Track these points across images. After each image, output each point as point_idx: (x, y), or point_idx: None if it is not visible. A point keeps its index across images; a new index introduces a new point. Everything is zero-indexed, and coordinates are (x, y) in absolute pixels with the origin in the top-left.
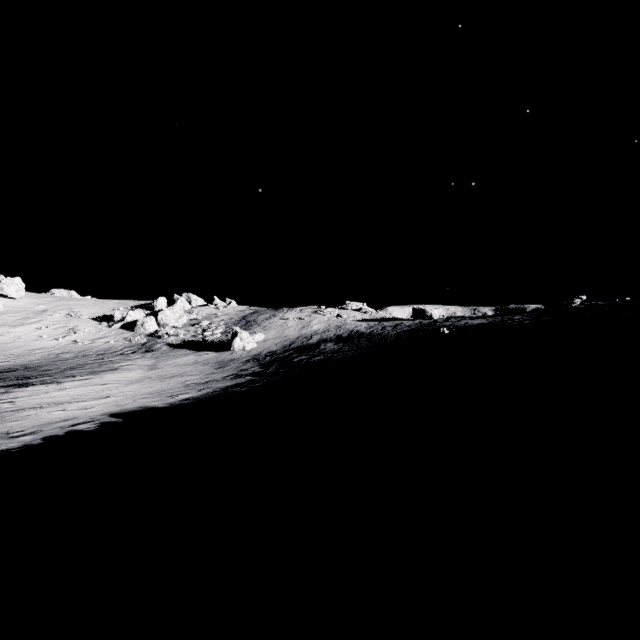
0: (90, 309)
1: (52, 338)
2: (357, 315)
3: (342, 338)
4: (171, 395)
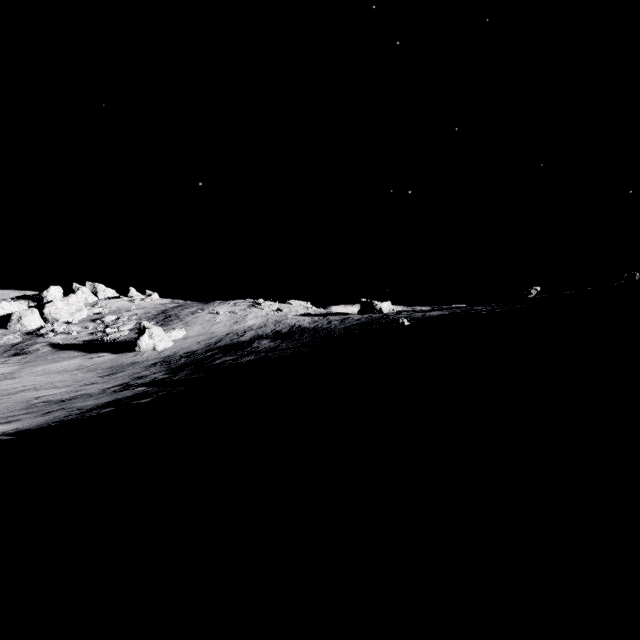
0: None
1: None
2: (300, 309)
3: (281, 334)
4: None
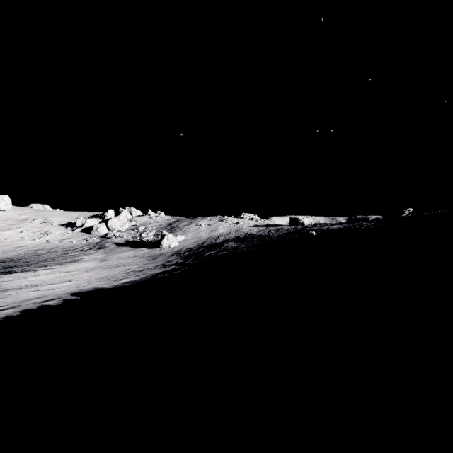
0: (59, 218)
1: (31, 239)
2: (250, 222)
3: (240, 238)
4: (116, 279)
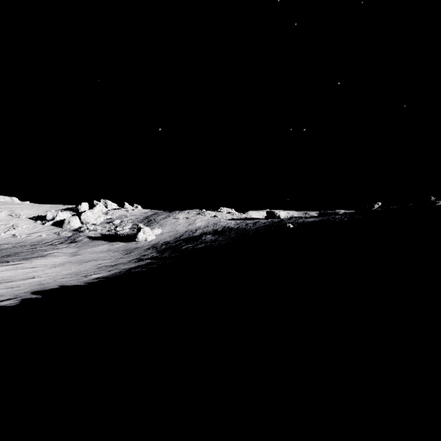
0: (28, 211)
1: None
2: (228, 216)
3: (218, 232)
4: (86, 275)
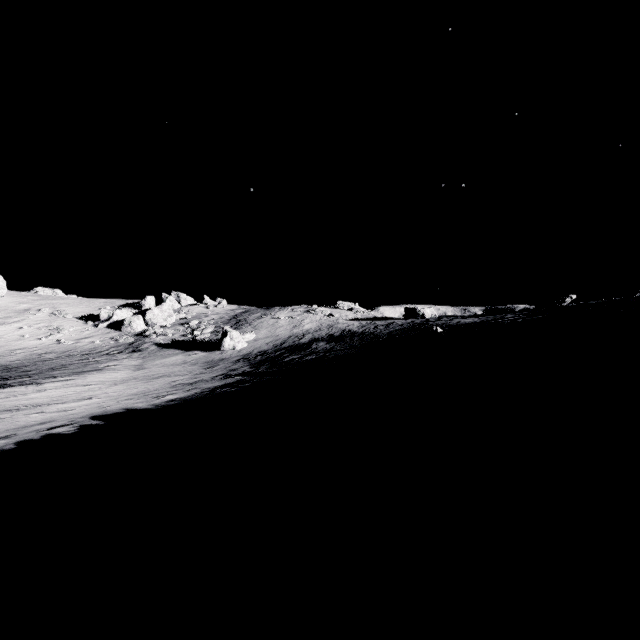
0: (75, 308)
1: (35, 338)
2: (349, 314)
3: (334, 337)
4: (157, 396)
